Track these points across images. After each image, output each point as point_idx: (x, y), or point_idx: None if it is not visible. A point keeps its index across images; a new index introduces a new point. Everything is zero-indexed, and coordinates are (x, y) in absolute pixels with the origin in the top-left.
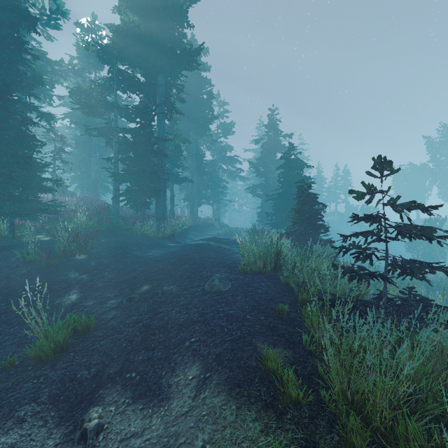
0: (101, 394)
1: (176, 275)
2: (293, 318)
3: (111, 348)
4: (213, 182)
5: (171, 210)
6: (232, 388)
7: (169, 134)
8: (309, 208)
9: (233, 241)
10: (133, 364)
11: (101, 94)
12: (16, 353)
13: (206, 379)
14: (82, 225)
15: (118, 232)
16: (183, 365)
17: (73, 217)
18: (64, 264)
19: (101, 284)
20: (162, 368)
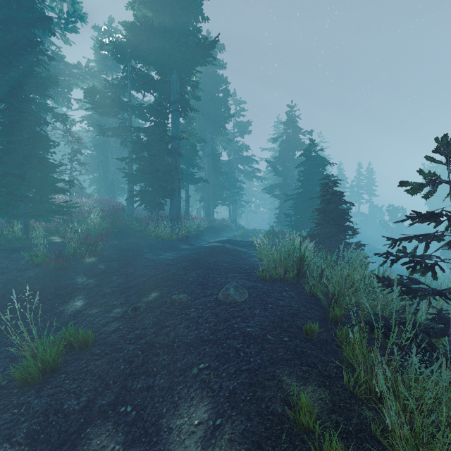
0: (89, 434)
1: (187, 281)
2: (325, 341)
3: (107, 371)
4: (230, 182)
5: (186, 211)
6: (251, 449)
7: (184, 132)
8: (335, 208)
9: (250, 243)
10: (130, 393)
11: (116, 94)
12: (7, 369)
13: (216, 429)
14: (96, 227)
15: (132, 234)
16: (189, 400)
17: (87, 218)
18: (72, 268)
19: (108, 290)
20: (163, 402)
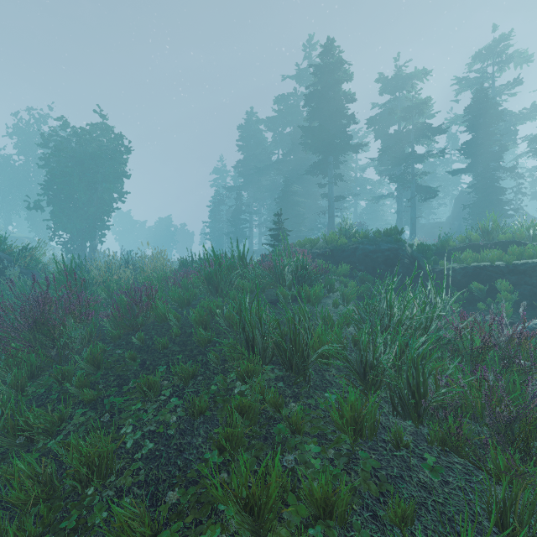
0: None
1: None
2: None
3: None
4: None
5: None
6: None
7: None
8: None
9: None
10: None
11: None
12: None
13: None
14: None
15: None
16: None
17: None
18: None
19: None
20: None
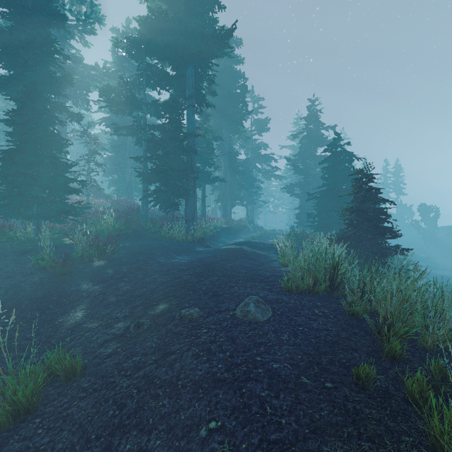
0: None
1: (200, 291)
2: (385, 390)
3: (91, 418)
4: (247, 182)
5: (202, 211)
6: None
7: (199, 128)
8: (370, 207)
9: (269, 245)
10: None
11: (130, 92)
12: None
13: None
14: (109, 228)
15: (146, 235)
16: None
17: (101, 219)
18: (79, 272)
19: (114, 298)
20: None
